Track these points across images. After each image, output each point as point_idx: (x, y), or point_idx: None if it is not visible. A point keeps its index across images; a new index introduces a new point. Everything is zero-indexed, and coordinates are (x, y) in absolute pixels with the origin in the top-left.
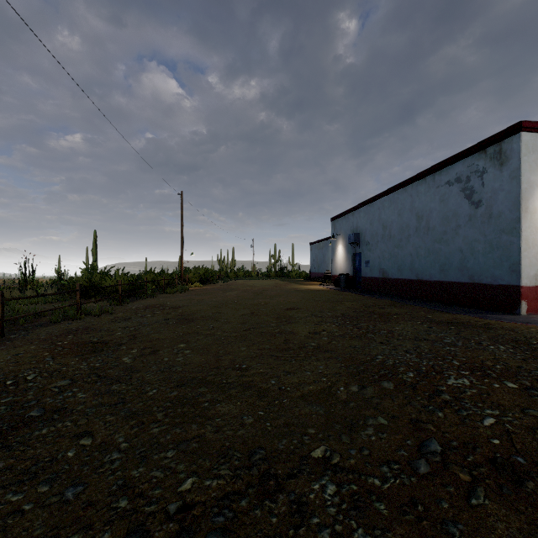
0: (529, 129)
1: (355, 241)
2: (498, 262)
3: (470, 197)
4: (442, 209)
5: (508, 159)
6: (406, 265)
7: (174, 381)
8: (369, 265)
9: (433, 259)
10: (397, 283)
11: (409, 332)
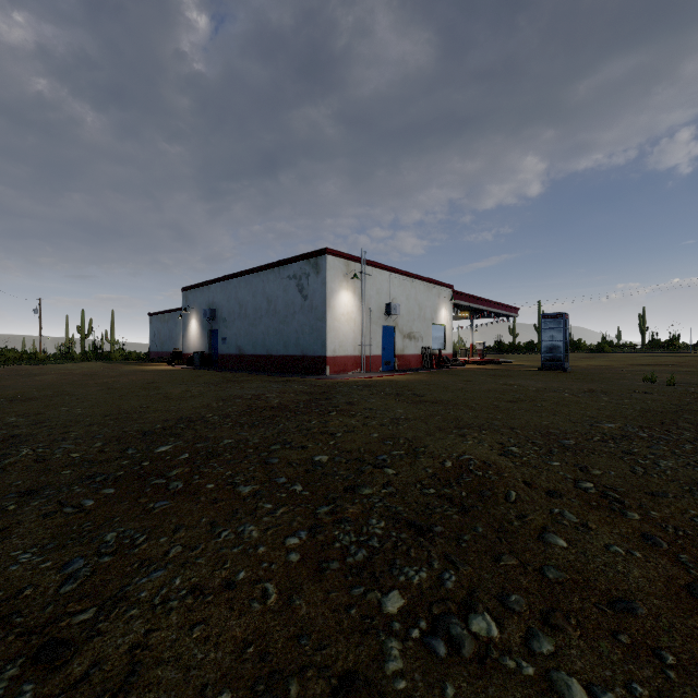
0: (331, 253)
1: (211, 317)
2: (316, 340)
3: (302, 291)
4: (285, 297)
5: (321, 270)
6: (259, 342)
7: (97, 416)
8: (226, 342)
9: (279, 337)
10: (252, 359)
11: (255, 386)
